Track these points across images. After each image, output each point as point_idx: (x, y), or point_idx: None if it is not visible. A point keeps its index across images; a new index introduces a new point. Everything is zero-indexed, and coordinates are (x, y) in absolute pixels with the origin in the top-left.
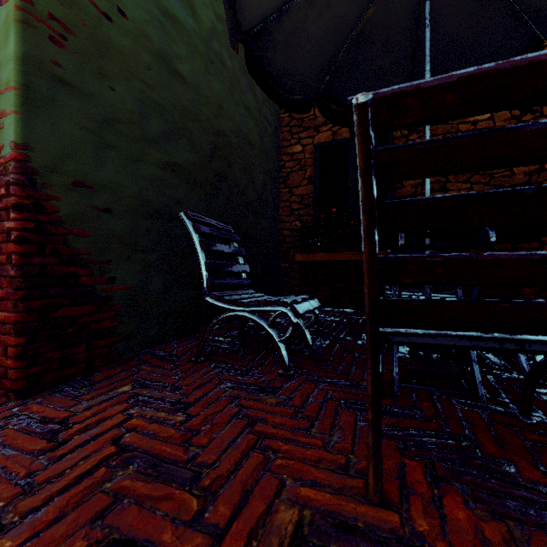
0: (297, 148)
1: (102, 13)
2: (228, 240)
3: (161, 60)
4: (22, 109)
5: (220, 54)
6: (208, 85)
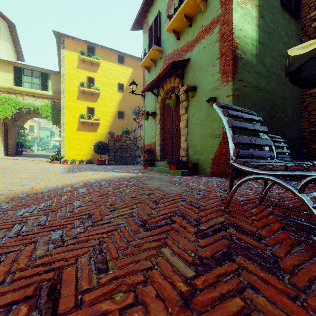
0: (313, 90)
1: (244, 86)
2: (281, 142)
3: (256, 88)
4: (233, 118)
5: (273, 71)
6: (268, 86)
